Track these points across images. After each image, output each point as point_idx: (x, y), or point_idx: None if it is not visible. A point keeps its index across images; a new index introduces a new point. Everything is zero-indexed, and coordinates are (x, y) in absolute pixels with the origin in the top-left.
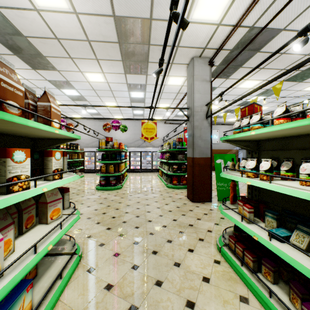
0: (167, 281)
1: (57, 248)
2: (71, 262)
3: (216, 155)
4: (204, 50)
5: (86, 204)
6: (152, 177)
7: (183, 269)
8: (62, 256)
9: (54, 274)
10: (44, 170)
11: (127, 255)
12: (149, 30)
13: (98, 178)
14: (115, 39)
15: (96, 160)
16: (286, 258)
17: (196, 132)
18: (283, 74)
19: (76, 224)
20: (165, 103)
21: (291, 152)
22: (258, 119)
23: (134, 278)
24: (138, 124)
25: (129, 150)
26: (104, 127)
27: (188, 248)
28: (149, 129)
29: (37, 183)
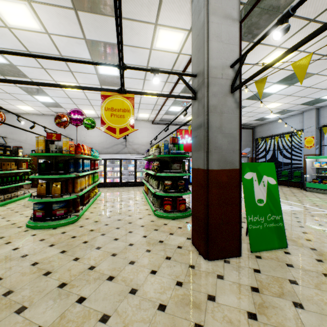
0: None
1: None
2: None
3: (244, 165)
4: None
5: None
6: (135, 194)
7: None
8: None
9: None
10: None
11: None
12: None
13: None
14: None
15: None
16: None
17: (213, 119)
18: None
19: None
20: (152, 89)
21: None
22: None
23: None
24: None
25: (104, 157)
26: (57, 120)
27: None
28: (118, 111)
29: None
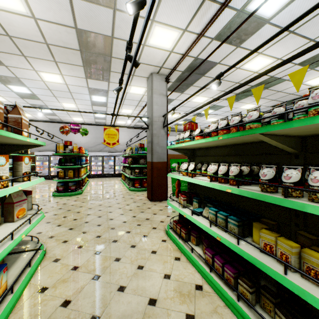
0: (125, 257)
1: (20, 247)
2: (37, 255)
3: (172, 160)
4: (161, 68)
5: (43, 210)
6: (115, 181)
7: (137, 248)
8: (27, 253)
9: (22, 265)
10: (14, 173)
11: (90, 246)
12: (111, 45)
13: (54, 184)
14: (76, 47)
15: (50, 165)
16: (197, 223)
17: (154, 140)
18: (209, 103)
19: (34, 229)
20: (128, 109)
21: (209, 158)
22: (188, 135)
23: (97, 260)
24: (100, 127)
25: (89, 154)
26: (62, 129)
27: (143, 235)
28: (112, 135)
29: (10, 184)
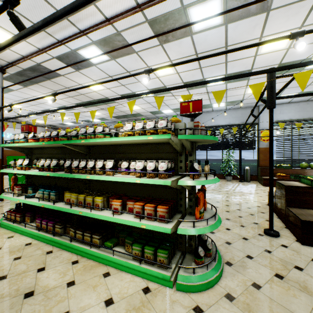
0: None
1: None
2: None
3: (10, 157)
4: None
5: None
6: None
7: None
8: None
9: None
10: None
11: None
12: None
13: None
14: None
15: None
16: (29, 202)
17: None
18: (47, 112)
19: None
20: None
21: (45, 155)
22: (24, 137)
23: None
24: None
25: None
26: None
27: None
28: None
29: None
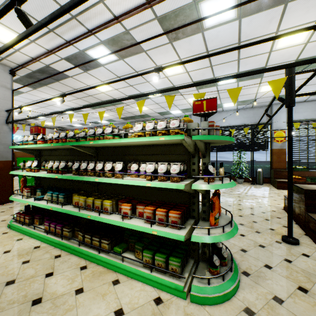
0: None
1: None
2: None
3: (20, 159)
4: (3, 59)
5: None
6: None
7: None
8: None
9: None
10: None
11: None
12: None
13: None
14: None
15: None
16: (38, 205)
17: None
18: (56, 113)
19: None
20: None
21: (53, 157)
22: (32, 138)
23: None
24: None
25: None
26: None
27: None
28: None
29: None
